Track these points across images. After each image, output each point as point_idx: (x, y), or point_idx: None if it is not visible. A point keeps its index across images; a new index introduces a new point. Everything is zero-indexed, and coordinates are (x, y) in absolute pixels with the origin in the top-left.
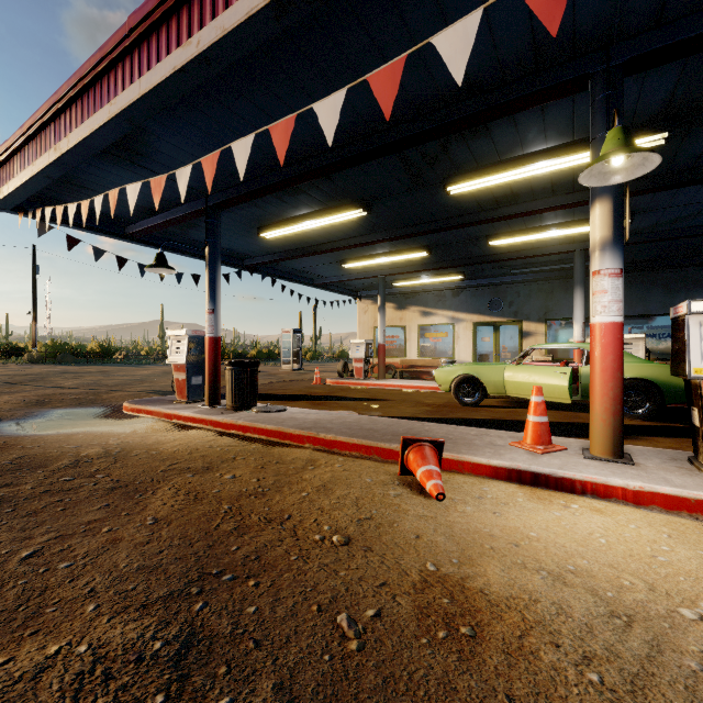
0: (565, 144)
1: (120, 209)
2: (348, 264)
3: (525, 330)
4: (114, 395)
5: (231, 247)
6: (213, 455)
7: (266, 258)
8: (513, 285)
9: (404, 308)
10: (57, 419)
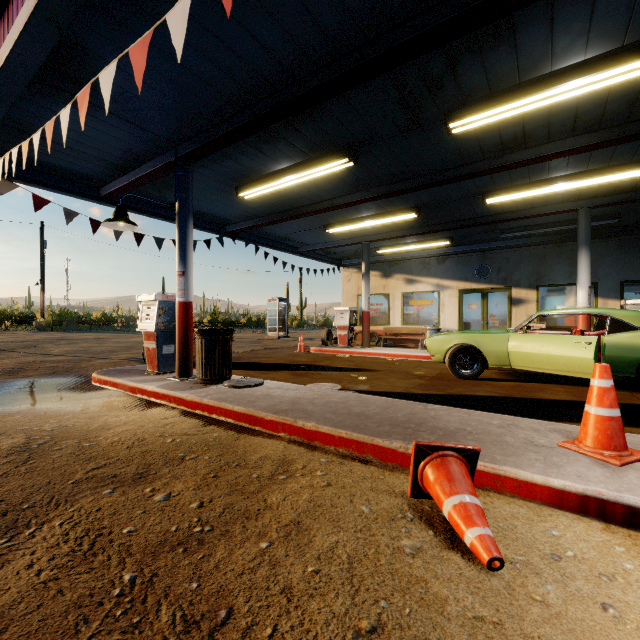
0: (609, 53)
1: (88, 166)
2: (332, 228)
3: (515, 296)
4: (94, 363)
5: (211, 212)
6: (158, 450)
7: (248, 223)
8: (502, 250)
9: (388, 275)
10: (15, 391)
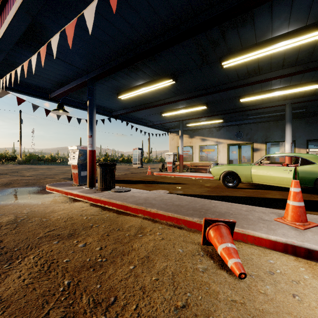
0: (300, 28)
1: (44, 83)
2: (164, 114)
3: (255, 147)
4: (47, 180)
5: (105, 105)
6: (79, 222)
7: (123, 111)
8: (248, 124)
9: (192, 137)
10: (8, 194)
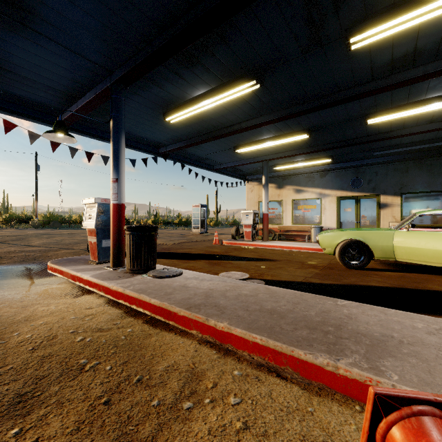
0: None
1: (45, 95)
2: (240, 149)
3: (382, 202)
4: (58, 253)
5: (147, 136)
6: (61, 354)
7: (175, 146)
8: (371, 166)
9: (281, 187)
10: None
